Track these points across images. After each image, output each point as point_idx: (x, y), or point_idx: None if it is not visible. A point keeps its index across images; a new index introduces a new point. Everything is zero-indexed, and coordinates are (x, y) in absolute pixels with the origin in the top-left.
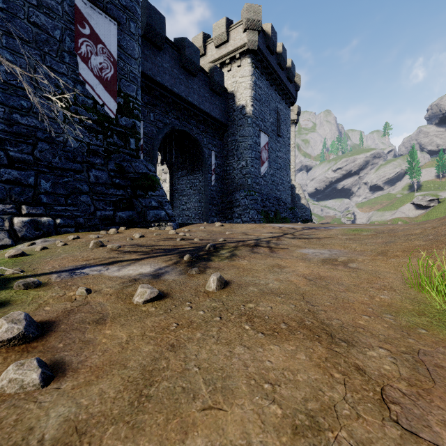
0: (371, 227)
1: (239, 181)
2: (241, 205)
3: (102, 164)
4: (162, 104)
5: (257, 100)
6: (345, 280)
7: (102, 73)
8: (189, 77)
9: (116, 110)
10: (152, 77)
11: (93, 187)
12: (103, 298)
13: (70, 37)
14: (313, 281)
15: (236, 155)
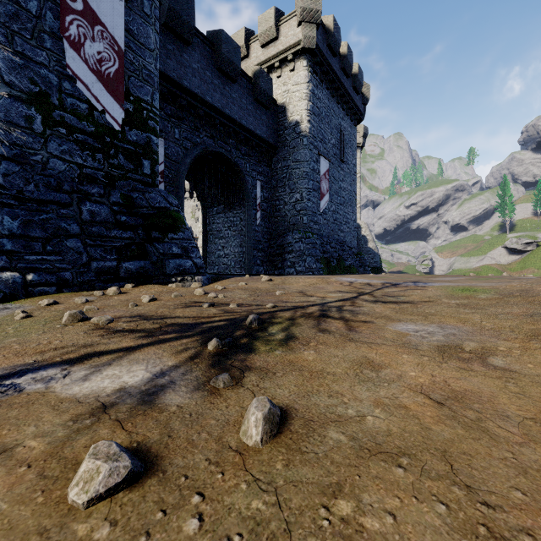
0: (484, 284)
1: (292, 219)
2: (295, 251)
3: (101, 194)
4: (190, 118)
5: (315, 114)
6: (506, 403)
7: (101, 66)
8: (227, 83)
9: (123, 120)
10: (177, 81)
11: (87, 227)
12: (5, 480)
13: (52, 13)
14: (446, 406)
15: (288, 185)
